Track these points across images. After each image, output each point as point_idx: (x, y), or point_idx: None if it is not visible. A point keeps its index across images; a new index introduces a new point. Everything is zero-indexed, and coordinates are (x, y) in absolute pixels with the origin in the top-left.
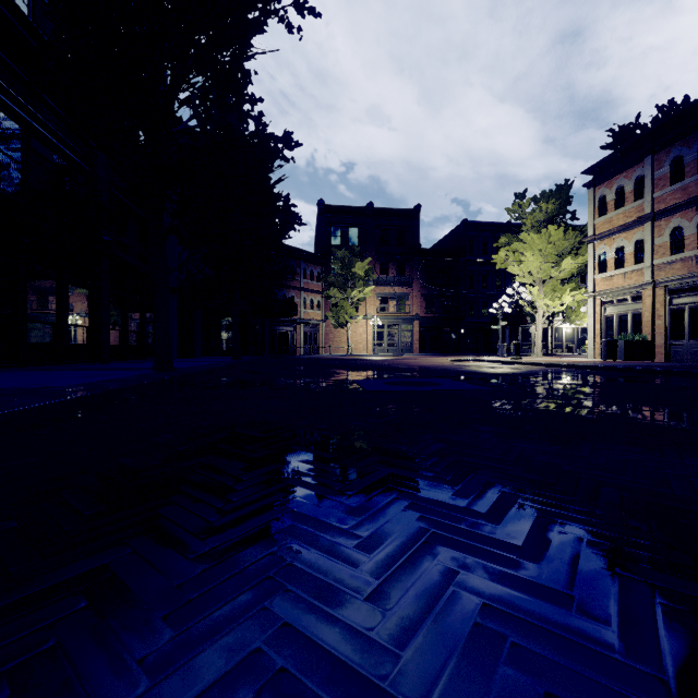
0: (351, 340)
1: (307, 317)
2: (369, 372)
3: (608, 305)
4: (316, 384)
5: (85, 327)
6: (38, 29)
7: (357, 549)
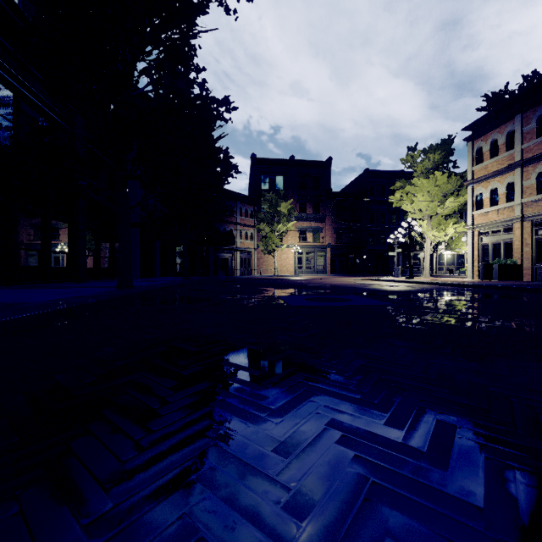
0: (277, 264)
1: (242, 246)
2: (291, 289)
3: (484, 236)
4: (248, 300)
5: (65, 254)
6: (25, 14)
7: (285, 510)
